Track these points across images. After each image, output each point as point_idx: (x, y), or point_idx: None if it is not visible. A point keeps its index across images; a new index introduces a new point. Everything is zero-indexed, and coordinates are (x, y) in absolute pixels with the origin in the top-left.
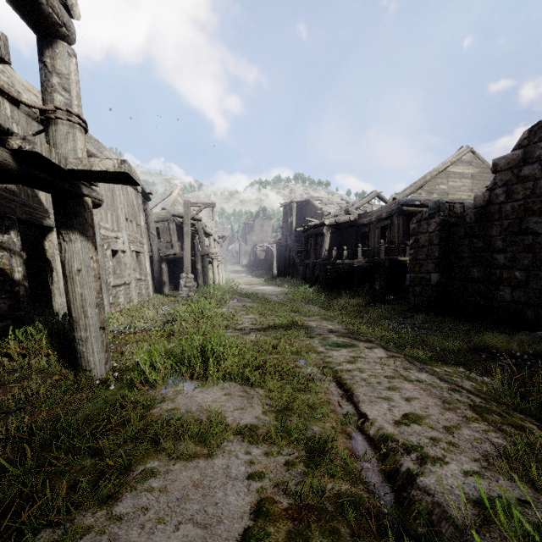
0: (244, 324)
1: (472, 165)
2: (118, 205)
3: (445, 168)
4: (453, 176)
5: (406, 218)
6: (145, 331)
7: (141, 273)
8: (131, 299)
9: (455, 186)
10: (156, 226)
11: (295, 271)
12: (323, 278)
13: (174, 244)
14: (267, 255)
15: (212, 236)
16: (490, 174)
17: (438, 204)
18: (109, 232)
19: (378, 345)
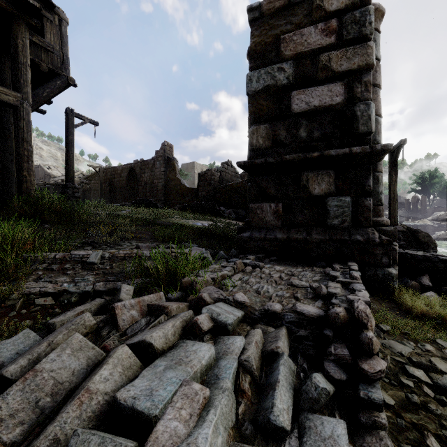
0: None
1: None
2: None
3: None
4: None
5: None
6: None
7: None
8: None
9: None
10: None
11: None
12: None
13: None
14: None
15: None
16: None
17: (82, 185)
18: None
19: None
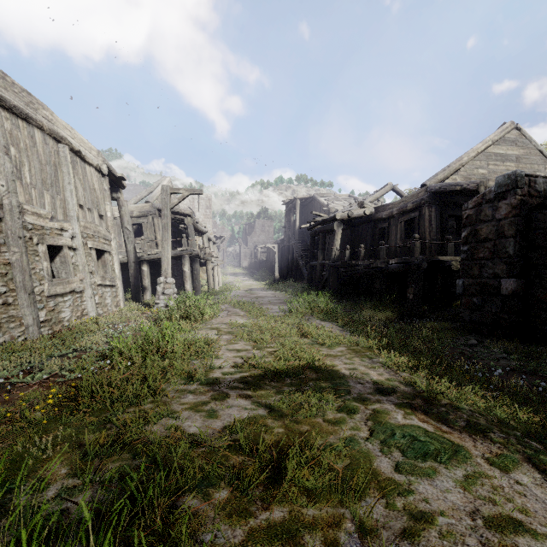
0: (223, 367)
1: (517, 145)
2: (65, 186)
3: (485, 149)
4: (494, 158)
5: (439, 209)
6: (53, 379)
7: (103, 278)
8: (85, 312)
9: (496, 171)
10: (138, 222)
11: (298, 274)
12: (333, 282)
13: (159, 242)
14: (268, 257)
15: (205, 235)
16: (539, 157)
17: (513, 178)
18: (46, 220)
19: (522, 455)
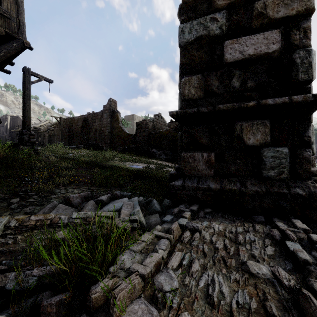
0: None
1: None
2: None
3: None
4: None
5: None
6: None
7: None
8: None
9: None
10: None
11: None
12: None
13: None
14: None
15: None
16: None
17: (48, 131)
18: None
19: None
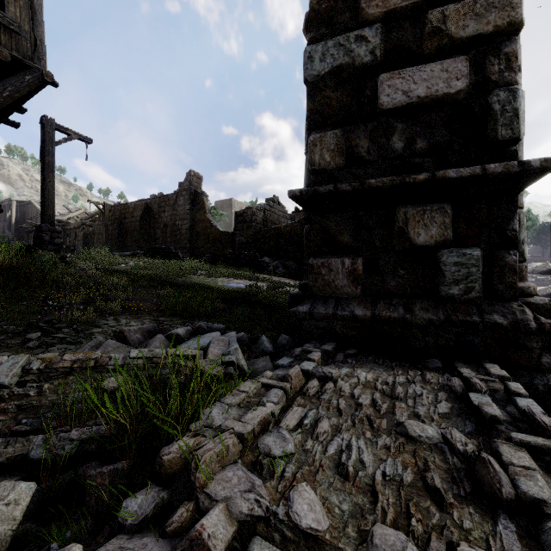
0: None
1: None
2: None
3: None
4: None
5: None
6: None
7: None
8: None
9: None
10: None
11: None
12: None
13: None
14: None
15: None
16: None
17: (83, 227)
18: None
19: None
